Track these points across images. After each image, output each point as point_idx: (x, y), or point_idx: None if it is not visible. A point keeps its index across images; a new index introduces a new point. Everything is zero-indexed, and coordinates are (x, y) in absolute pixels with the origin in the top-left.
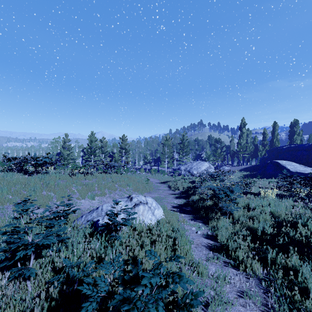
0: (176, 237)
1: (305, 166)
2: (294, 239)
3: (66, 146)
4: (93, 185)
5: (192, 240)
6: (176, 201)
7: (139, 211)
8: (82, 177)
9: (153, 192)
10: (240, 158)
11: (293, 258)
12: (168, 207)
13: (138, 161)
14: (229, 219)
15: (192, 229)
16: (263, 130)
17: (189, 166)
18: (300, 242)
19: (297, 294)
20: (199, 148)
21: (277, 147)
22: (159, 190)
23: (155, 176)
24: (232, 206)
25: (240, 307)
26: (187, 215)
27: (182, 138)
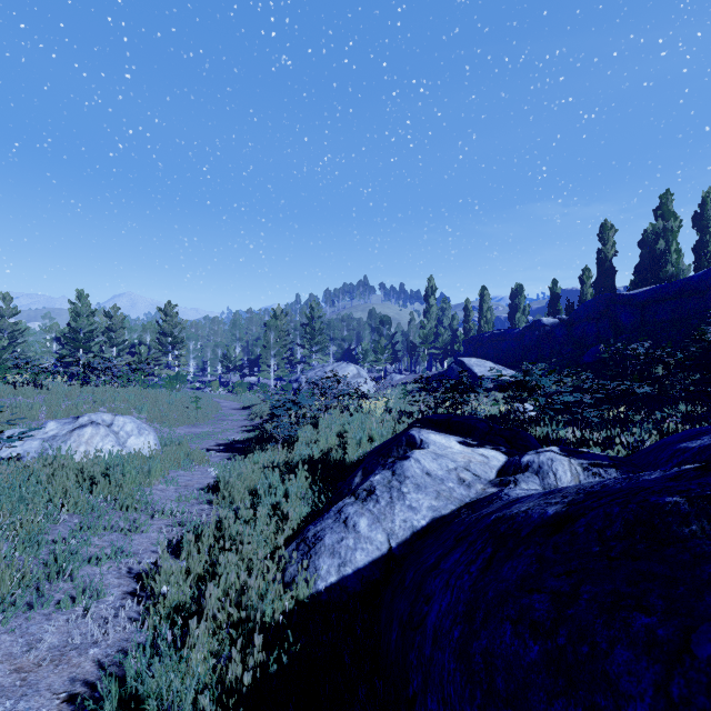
0: (116, 465)
1: (504, 369)
2: (333, 460)
3: (5, 325)
4: (33, 407)
5: (186, 481)
6: (237, 436)
7: (82, 436)
8: (7, 392)
9: (206, 425)
10: (422, 356)
11: (291, 477)
12: (205, 446)
13: (211, 365)
14: (291, 452)
15: (209, 471)
16: (465, 303)
17: (318, 373)
18: (318, 458)
19: (244, 510)
20: (349, 337)
21: (478, 335)
22: (223, 422)
23: (240, 397)
24: (299, 430)
25: (154, 533)
26: (229, 453)
27: (308, 314)
